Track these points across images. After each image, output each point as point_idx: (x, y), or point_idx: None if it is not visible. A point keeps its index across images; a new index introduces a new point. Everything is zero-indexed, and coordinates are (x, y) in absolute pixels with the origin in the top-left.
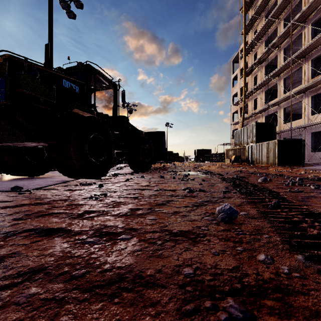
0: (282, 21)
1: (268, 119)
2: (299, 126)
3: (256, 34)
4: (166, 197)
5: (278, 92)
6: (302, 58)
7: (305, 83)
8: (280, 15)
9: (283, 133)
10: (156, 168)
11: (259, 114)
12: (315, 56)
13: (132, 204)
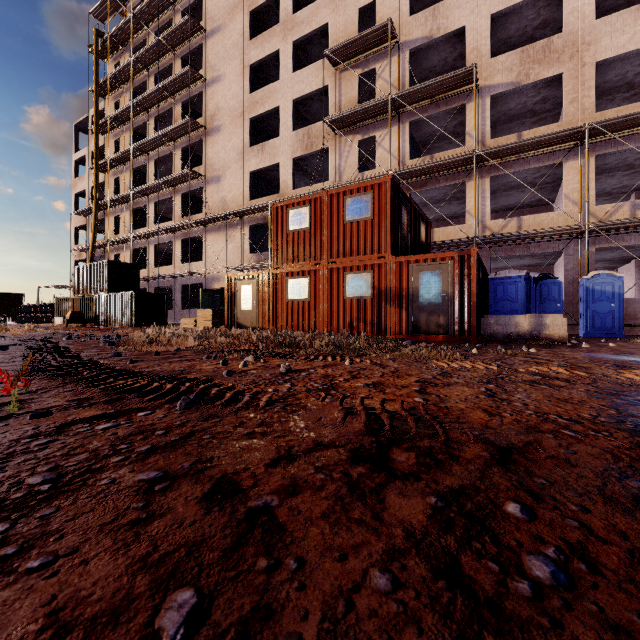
0: (152, 119)
1: (137, 254)
2: (166, 275)
3: (115, 111)
4: None
5: (148, 218)
6: (173, 187)
7: (176, 220)
8: (150, 108)
9: (154, 281)
10: None
11: (122, 244)
12: (185, 192)
13: None
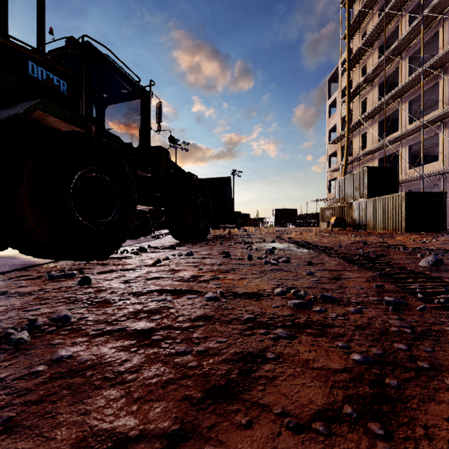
0: (406, 16)
1: (383, 162)
2: (435, 171)
3: (365, 36)
4: (239, 332)
5: (399, 121)
6: (439, 69)
7: (443, 107)
8: (403, 6)
9: (408, 183)
10: (217, 236)
11: (369, 156)
12: None
13: (109, 389)
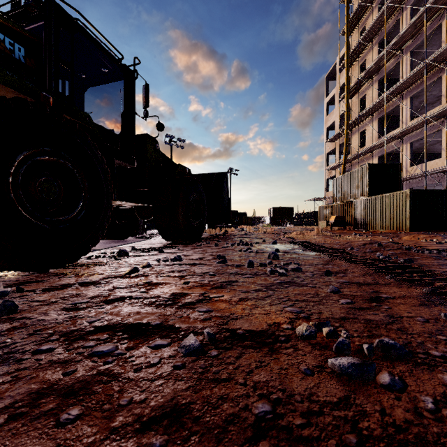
0: (407, 10)
1: (383, 160)
2: (439, 168)
3: (365, 31)
4: None
5: (400, 118)
6: (443, 63)
7: (446, 102)
8: None
9: (409, 181)
10: (212, 236)
11: (369, 153)
12: None
13: None
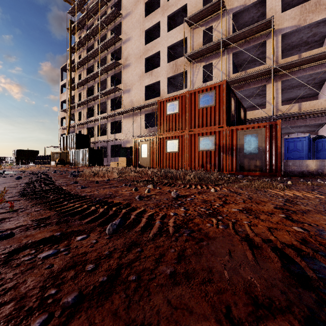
0: (97, 62)
1: (89, 130)
2: (103, 140)
3: (79, 60)
4: None
5: (94, 112)
6: (107, 95)
7: (108, 112)
8: (95, 57)
9: (97, 143)
10: None
11: (82, 125)
12: (112, 98)
13: None
